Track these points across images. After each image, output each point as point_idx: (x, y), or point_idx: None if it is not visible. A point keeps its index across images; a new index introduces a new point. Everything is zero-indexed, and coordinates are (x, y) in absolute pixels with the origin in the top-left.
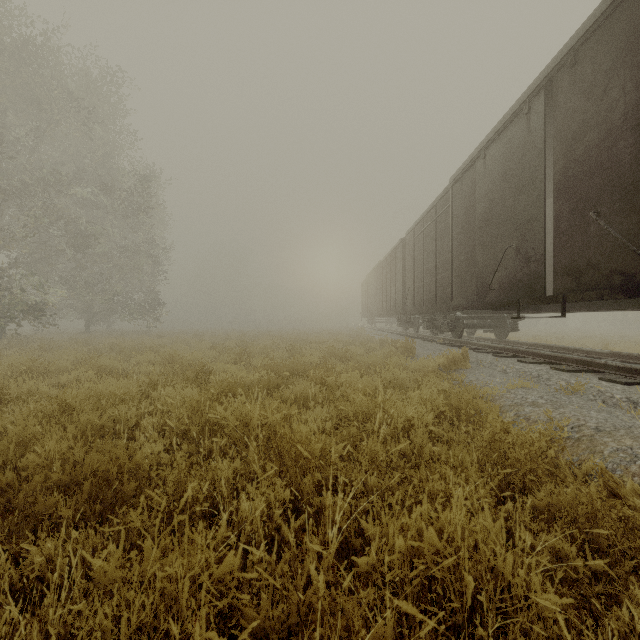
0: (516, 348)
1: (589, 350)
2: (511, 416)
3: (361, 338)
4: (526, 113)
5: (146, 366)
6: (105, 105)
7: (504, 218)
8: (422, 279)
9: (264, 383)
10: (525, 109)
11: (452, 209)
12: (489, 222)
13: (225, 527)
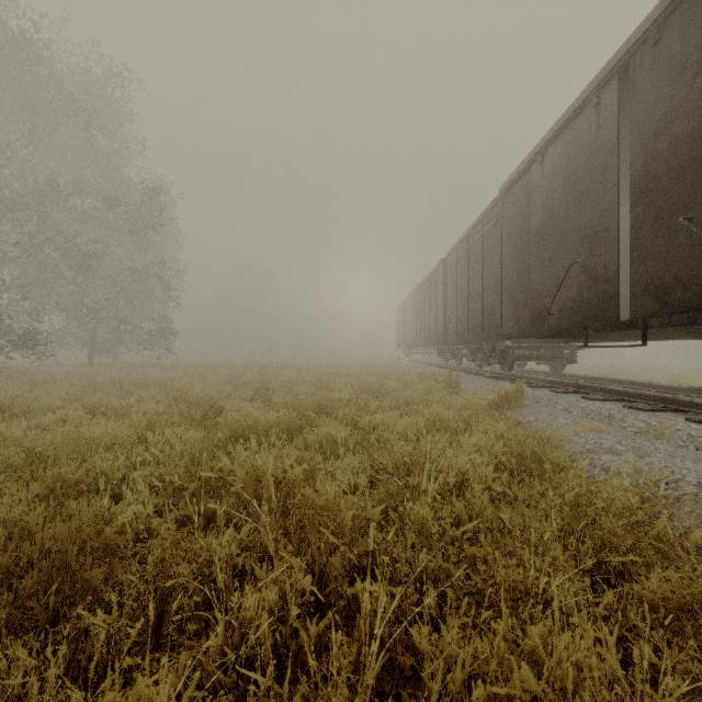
0: (578, 382)
1: (663, 385)
2: (584, 466)
3: (396, 371)
4: (595, 105)
5: (148, 404)
6: (109, 109)
7: (566, 230)
8: (466, 304)
9: (284, 425)
10: (593, 100)
11: (502, 223)
12: (548, 236)
13: (221, 632)
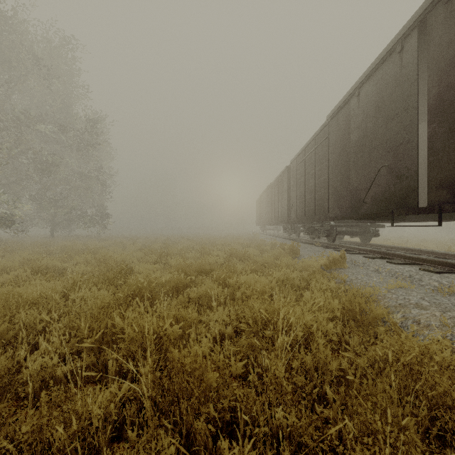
0: (383, 251)
1: (443, 252)
2: (399, 318)
3: (256, 241)
4: (399, 51)
5: (79, 266)
6: (63, 65)
7: (377, 143)
8: (303, 196)
9: (173, 284)
10: (398, 48)
11: (329, 140)
12: (363, 147)
13: None
